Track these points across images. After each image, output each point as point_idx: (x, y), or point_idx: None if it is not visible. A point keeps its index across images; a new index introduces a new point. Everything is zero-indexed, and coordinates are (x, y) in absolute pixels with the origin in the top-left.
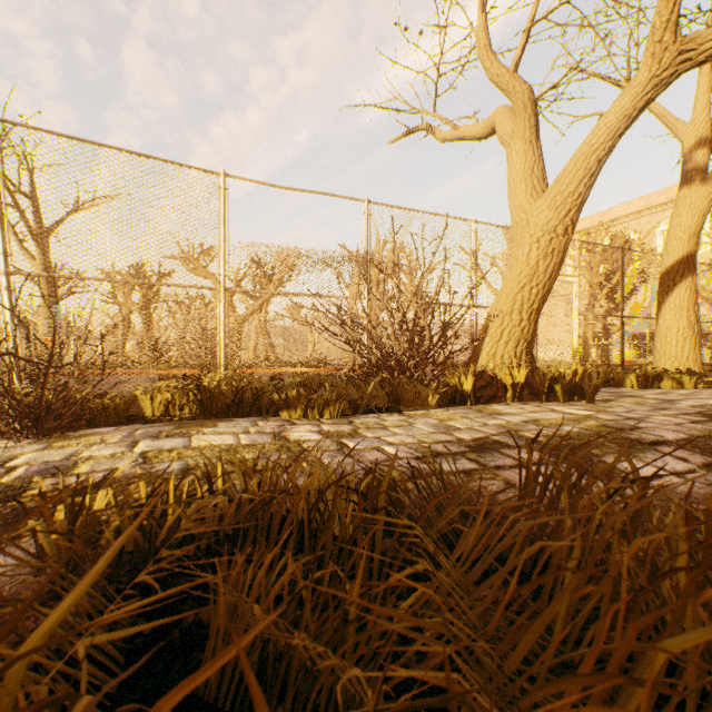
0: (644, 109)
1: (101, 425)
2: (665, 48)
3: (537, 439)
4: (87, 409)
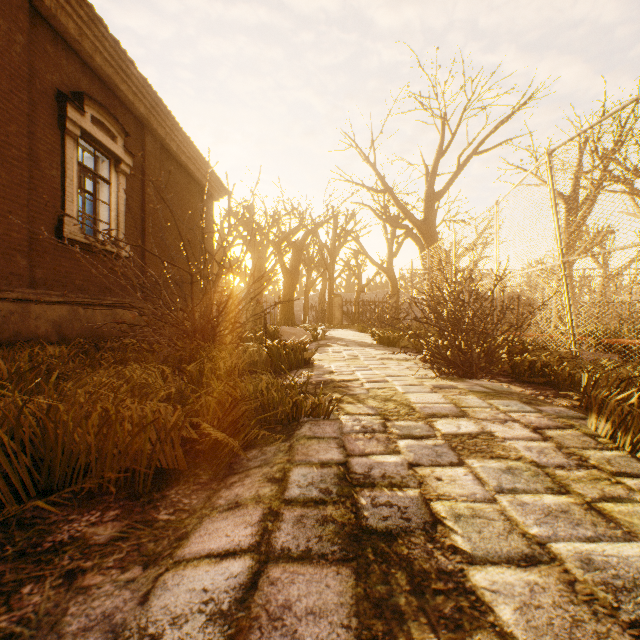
0: None
1: (560, 389)
2: None
3: None
4: (552, 373)
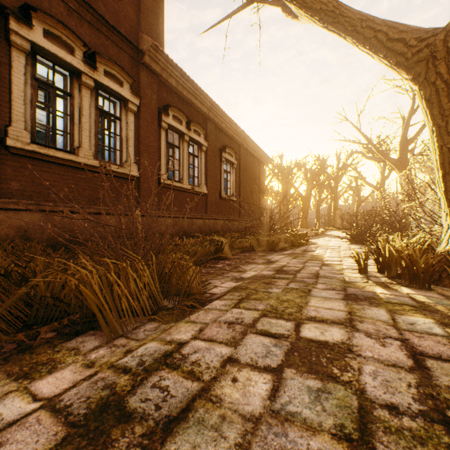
0: (327, 25)
1: None
2: (304, 22)
3: (303, 253)
4: None
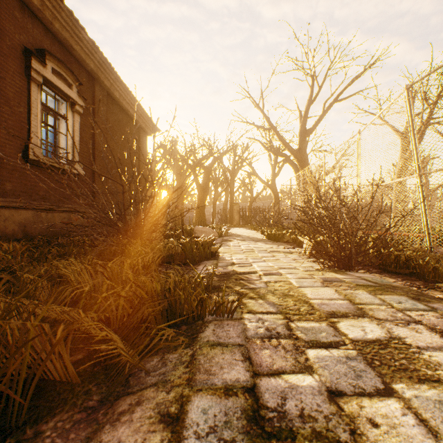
0: None
1: (425, 280)
2: None
3: None
4: (418, 266)
